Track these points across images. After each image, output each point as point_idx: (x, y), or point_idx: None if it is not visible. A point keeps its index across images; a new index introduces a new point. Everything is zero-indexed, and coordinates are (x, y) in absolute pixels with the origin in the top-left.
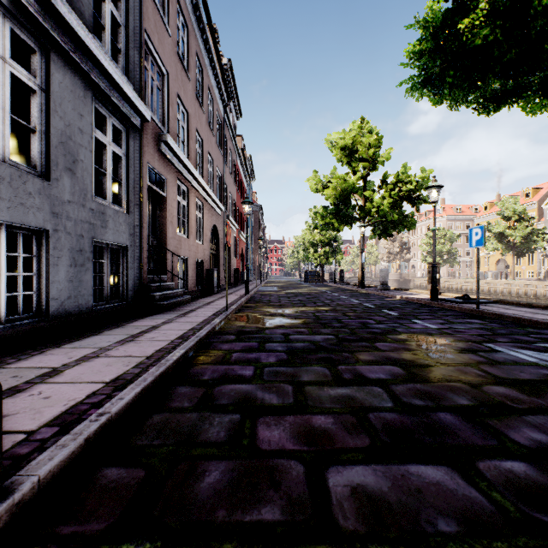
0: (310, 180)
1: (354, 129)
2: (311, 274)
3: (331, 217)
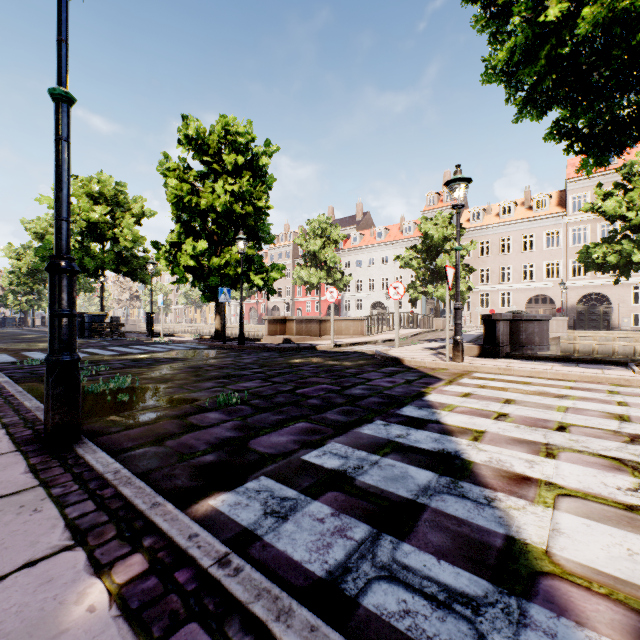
0: (5, 250)
1: (48, 219)
2: (10, 320)
3: (27, 278)
